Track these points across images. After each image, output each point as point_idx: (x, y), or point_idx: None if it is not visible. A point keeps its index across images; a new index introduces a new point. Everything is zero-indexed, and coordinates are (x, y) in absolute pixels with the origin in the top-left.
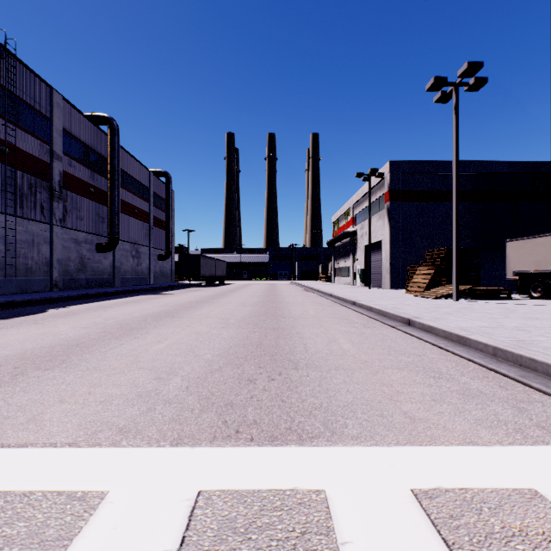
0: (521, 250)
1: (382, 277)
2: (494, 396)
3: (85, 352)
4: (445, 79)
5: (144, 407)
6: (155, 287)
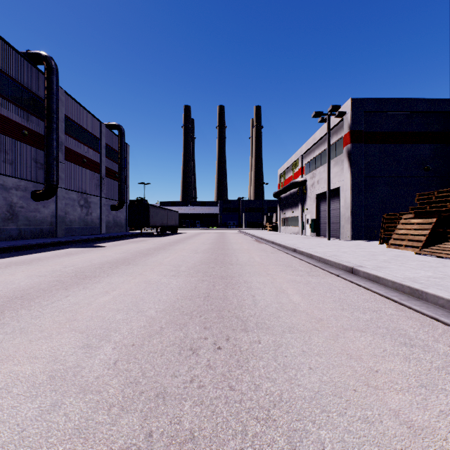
0: None
1: (340, 227)
2: None
3: None
4: None
5: None
6: (98, 237)
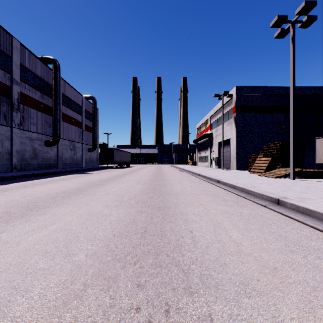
0: None
1: (230, 162)
2: None
3: None
4: (286, 17)
5: None
6: (84, 168)
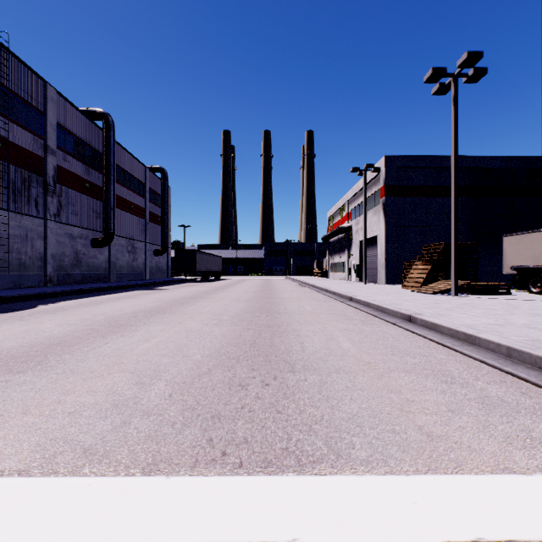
0: (518, 245)
1: (378, 272)
2: (518, 406)
3: (65, 352)
4: (444, 70)
5: (118, 420)
6: (150, 282)
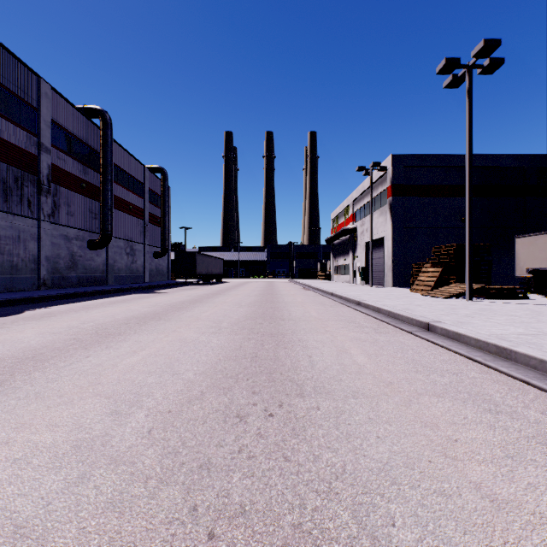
0: (532, 246)
1: (384, 275)
2: None
3: (37, 368)
4: (458, 60)
5: (74, 473)
6: (149, 285)
